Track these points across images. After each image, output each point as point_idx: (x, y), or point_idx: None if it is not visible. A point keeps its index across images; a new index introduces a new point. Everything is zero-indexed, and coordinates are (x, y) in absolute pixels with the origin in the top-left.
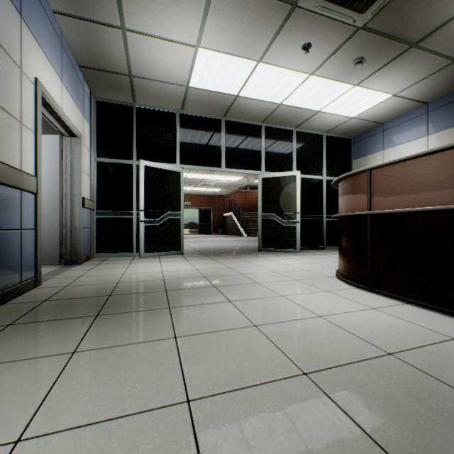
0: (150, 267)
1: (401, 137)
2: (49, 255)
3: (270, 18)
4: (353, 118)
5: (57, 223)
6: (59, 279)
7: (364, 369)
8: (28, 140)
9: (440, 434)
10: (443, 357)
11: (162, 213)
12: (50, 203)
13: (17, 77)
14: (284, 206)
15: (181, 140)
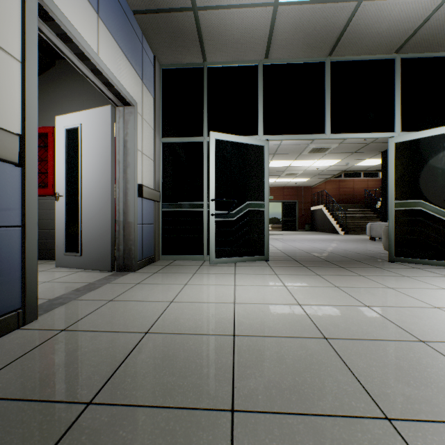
0: (217, 288)
1: None
2: (101, 258)
3: None
4: None
5: (108, 217)
6: (80, 303)
7: None
8: (0, 70)
9: None
10: None
11: (238, 204)
12: (102, 193)
13: None
14: (444, 185)
15: (264, 102)
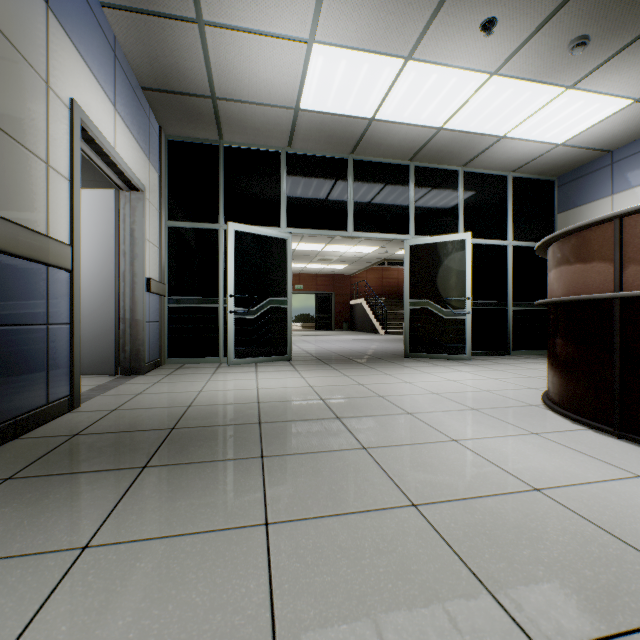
0: (241, 381)
1: None
2: (101, 361)
3: None
4: (560, 144)
5: (111, 314)
6: (109, 397)
7: None
8: (58, 191)
9: None
10: None
11: (260, 300)
12: (103, 287)
13: (40, 95)
14: (444, 287)
15: (287, 192)
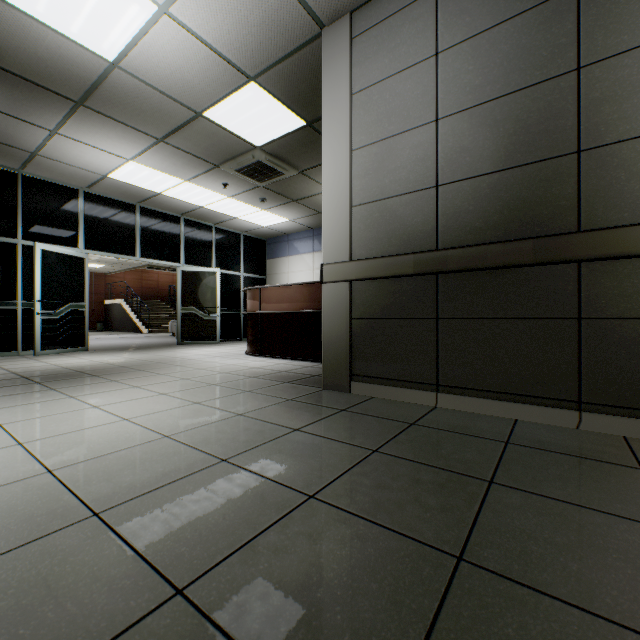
0: (74, 360)
1: (300, 250)
2: None
3: (199, 166)
4: (265, 227)
5: None
6: None
7: (245, 370)
8: None
9: (259, 373)
10: (273, 366)
11: (63, 305)
12: None
13: None
14: (204, 300)
15: (86, 222)
